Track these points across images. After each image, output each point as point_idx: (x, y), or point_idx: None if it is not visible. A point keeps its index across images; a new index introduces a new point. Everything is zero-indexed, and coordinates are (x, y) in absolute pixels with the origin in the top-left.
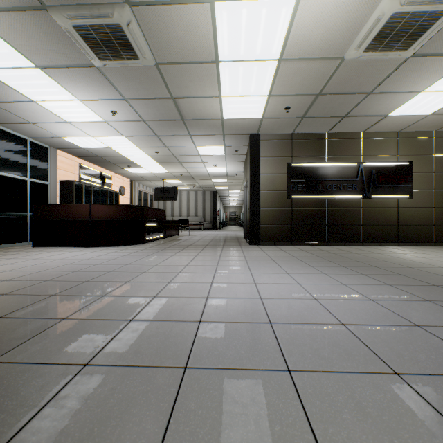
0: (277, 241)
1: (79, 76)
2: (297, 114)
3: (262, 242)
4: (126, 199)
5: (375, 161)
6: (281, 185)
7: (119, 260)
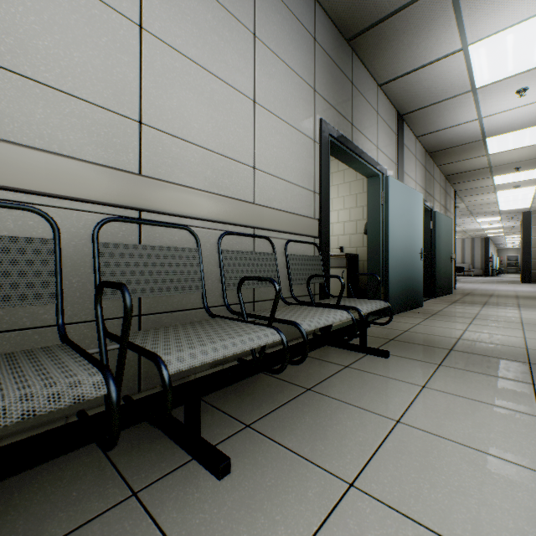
0: None
1: None
2: None
3: (533, 282)
4: None
5: None
6: None
7: None
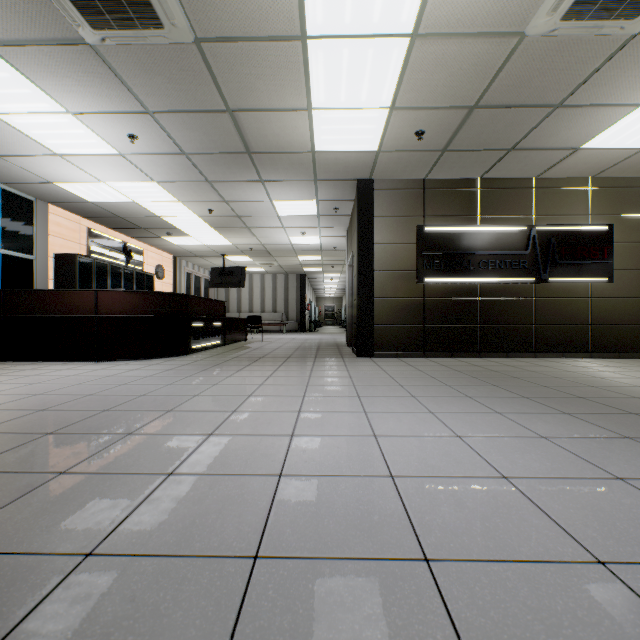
0: (400, 351)
1: (61, 64)
2: (436, 144)
3: (377, 352)
4: (166, 285)
5: (555, 224)
6: (407, 261)
7: (134, 386)
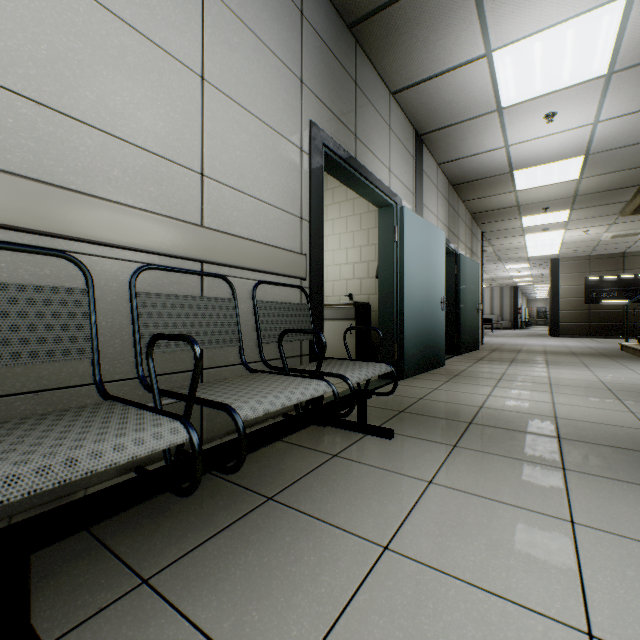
0: (574, 335)
1: None
2: (586, 250)
3: (561, 335)
4: None
5: None
6: (578, 293)
7: None
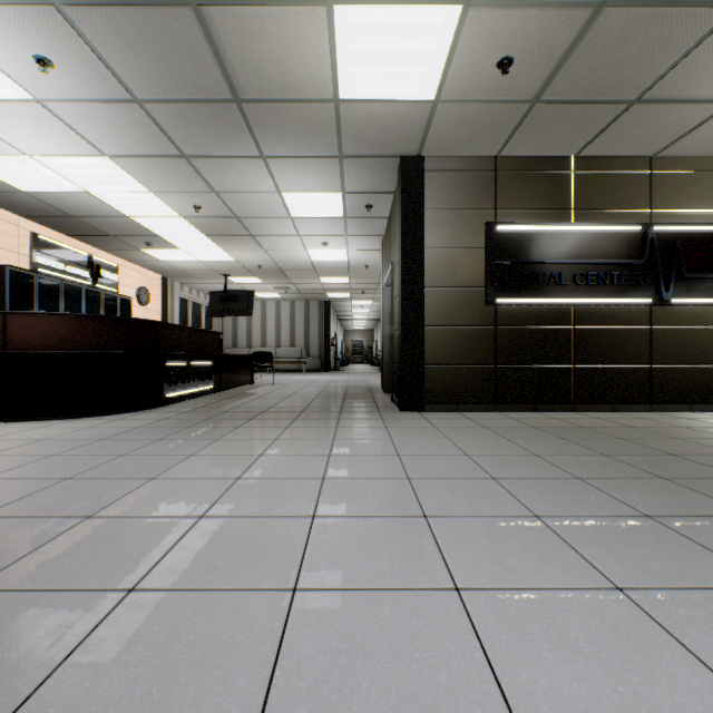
0: (462, 402)
1: None
2: (525, 89)
3: (429, 404)
4: (152, 312)
5: (680, 222)
6: (471, 273)
7: None
